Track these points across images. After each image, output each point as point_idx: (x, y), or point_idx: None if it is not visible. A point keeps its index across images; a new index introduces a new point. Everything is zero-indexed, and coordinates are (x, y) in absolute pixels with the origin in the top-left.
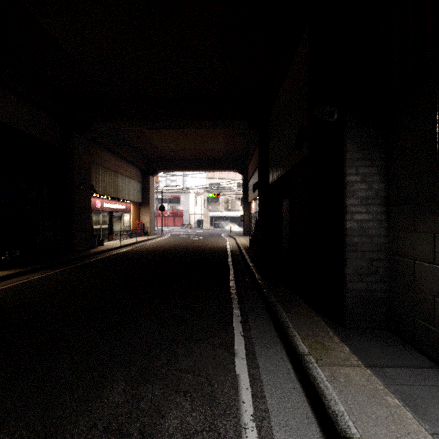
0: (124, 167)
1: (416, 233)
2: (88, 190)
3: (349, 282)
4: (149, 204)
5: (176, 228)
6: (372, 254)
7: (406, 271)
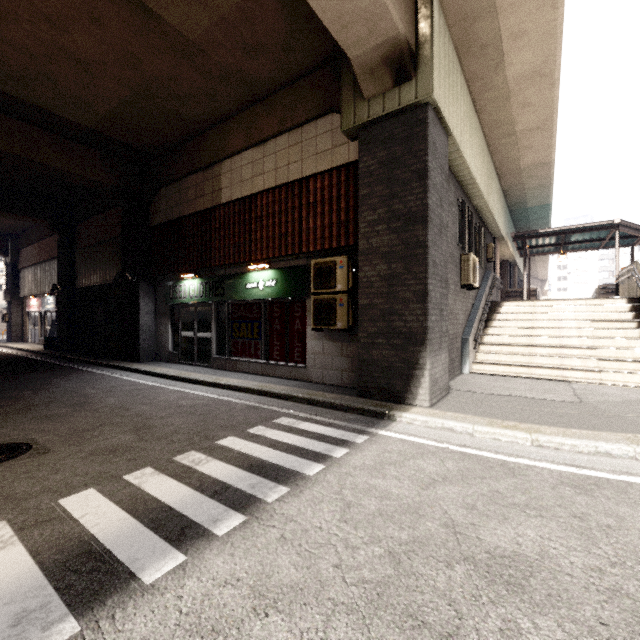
0: None
1: (162, 324)
2: None
3: (141, 344)
4: None
5: None
6: (150, 333)
7: (160, 338)
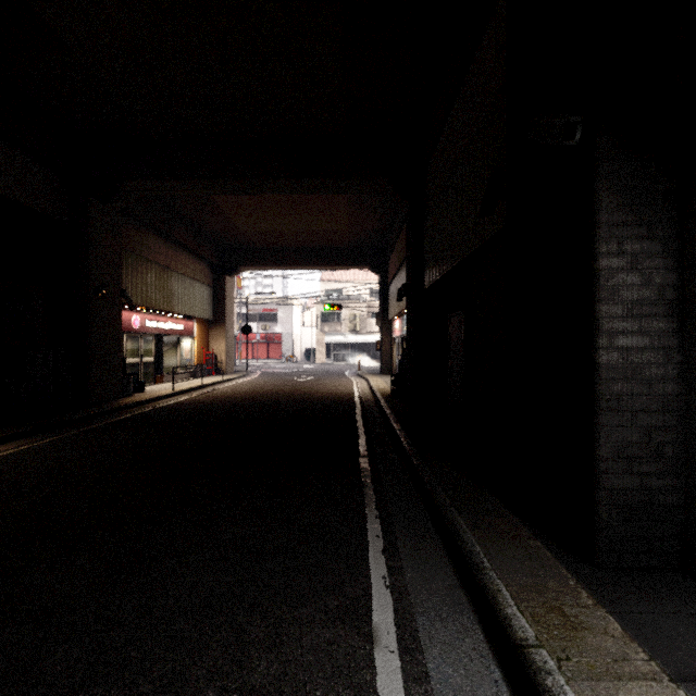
0: (182, 260)
1: None
2: (117, 297)
3: (605, 473)
4: (225, 323)
5: (271, 362)
6: (652, 417)
7: None
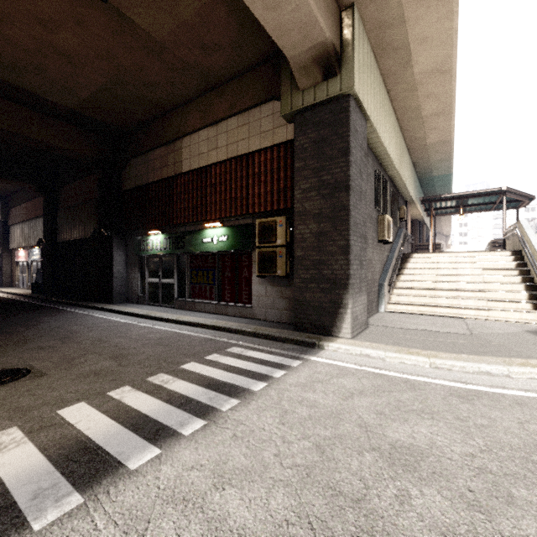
0: None
1: (132, 272)
2: None
3: (114, 289)
4: None
5: None
6: (122, 280)
7: (130, 283)
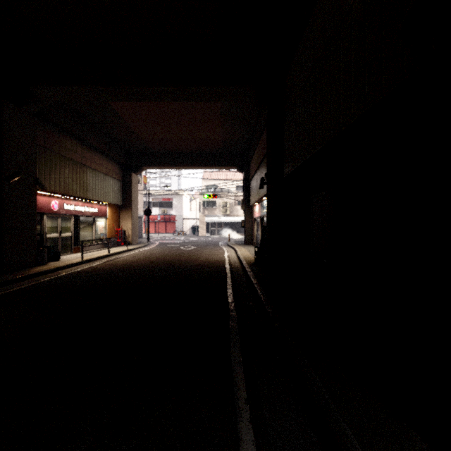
0: (96, 159)
1: None
2: (32, 184)
3: None
4: (131, 207)
5: (168, 235)
6: None
7: None
